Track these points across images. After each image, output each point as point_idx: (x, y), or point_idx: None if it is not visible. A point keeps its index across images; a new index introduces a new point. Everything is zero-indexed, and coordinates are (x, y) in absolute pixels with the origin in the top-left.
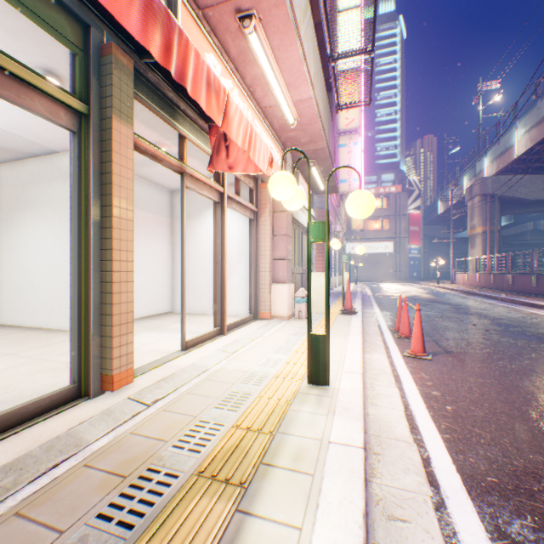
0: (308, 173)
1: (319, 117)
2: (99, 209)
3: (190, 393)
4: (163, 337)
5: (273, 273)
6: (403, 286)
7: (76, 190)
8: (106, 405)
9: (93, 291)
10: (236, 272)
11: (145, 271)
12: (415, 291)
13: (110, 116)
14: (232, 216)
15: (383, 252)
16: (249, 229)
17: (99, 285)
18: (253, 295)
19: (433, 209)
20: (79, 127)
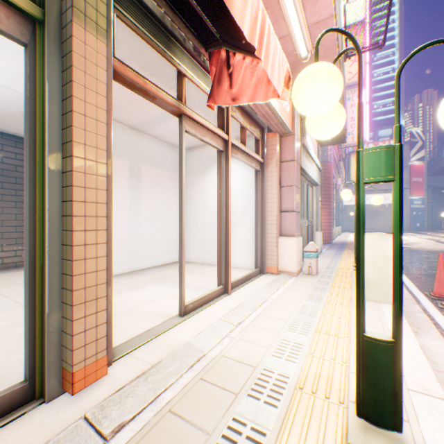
0: (359, 69)
1: (336, 47)
2: (59, 147)
3: (172, 411)
4: (167, 291)
5: (279, 226)
6: (407, 237)
7: (27, 123)
8: (55, 422)
9: (49, 257)
10: (242, 224)
11: (159, 223)
12: (424, 242)
13: (69, 19)
14: (237, 169)
15: (382, 203)
16: (254, 181)
17: (59, 248)
18: (259, 248)
19: (439, 159)
20: (30, 38)
